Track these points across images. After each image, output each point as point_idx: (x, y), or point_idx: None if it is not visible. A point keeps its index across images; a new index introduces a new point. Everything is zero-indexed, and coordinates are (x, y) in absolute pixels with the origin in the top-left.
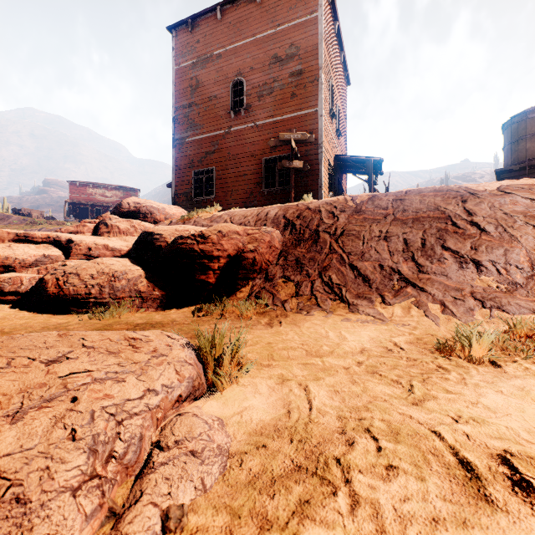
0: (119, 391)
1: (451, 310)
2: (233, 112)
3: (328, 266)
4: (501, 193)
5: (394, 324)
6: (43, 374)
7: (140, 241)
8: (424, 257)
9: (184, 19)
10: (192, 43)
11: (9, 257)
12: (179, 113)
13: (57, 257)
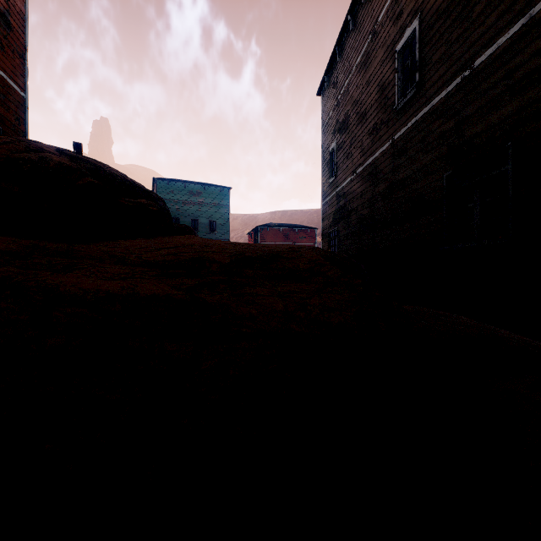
0: None
1: None
2: None
3: None
4: None
5: None
6: None
7: None
8: None
9: None
10: None
11: None
12: None
13: None
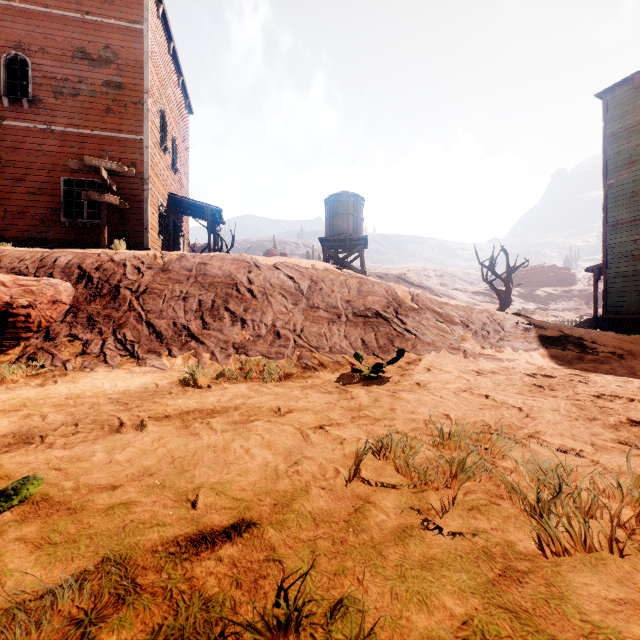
0: None
1: (217, 357)
2: (8, 98)
3: (125, 323)
4: (274, 268)
5: (171, 372)
6: None
7: None
8: (210, 316)
9: None
10: None
11: None
12: None
13: None
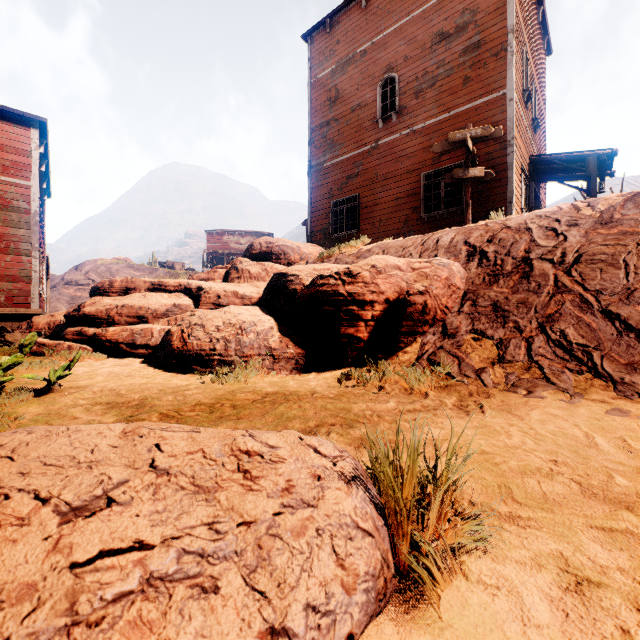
0: (196, 633)
1: None
2: (382, 120)
3: (557, 314)
4: None
5: None
6: (43, 553)
7: (272, 285)
8: None
9: (321, 20)
10: (331, 46)
11: (143, 307)
12: (315, 134)
13: (186, 307)
